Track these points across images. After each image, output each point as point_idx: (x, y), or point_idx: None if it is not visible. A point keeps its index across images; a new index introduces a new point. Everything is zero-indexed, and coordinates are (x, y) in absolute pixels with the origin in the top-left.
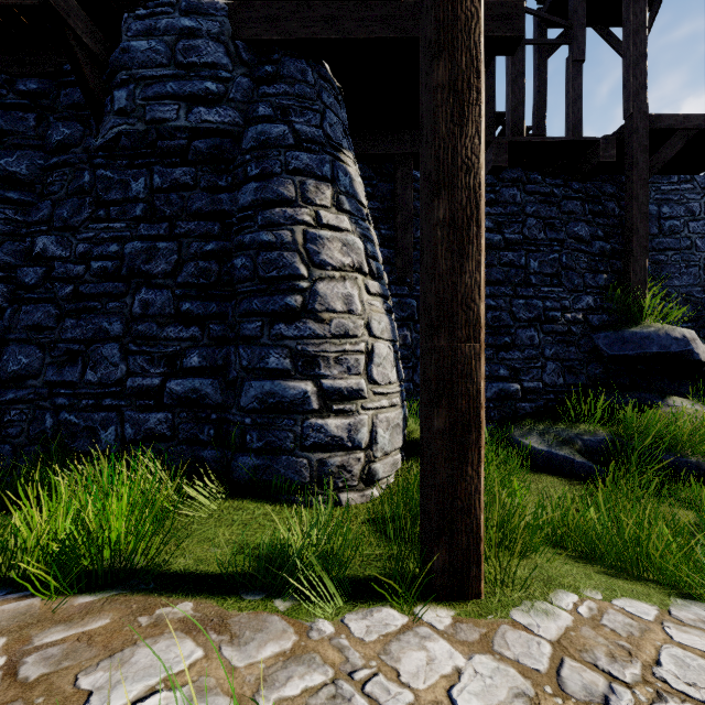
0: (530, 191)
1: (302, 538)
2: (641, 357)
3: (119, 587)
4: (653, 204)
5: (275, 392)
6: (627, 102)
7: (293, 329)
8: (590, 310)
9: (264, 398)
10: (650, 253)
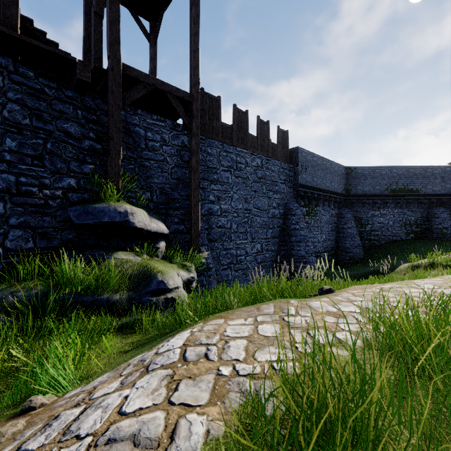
0: (16, 80)
1: None
2: (99, 225)
3: None
4: (142, 129)
5: None
6: (108, 47)
7: None
8: (74, 189)
9: None
10: (139, 159)
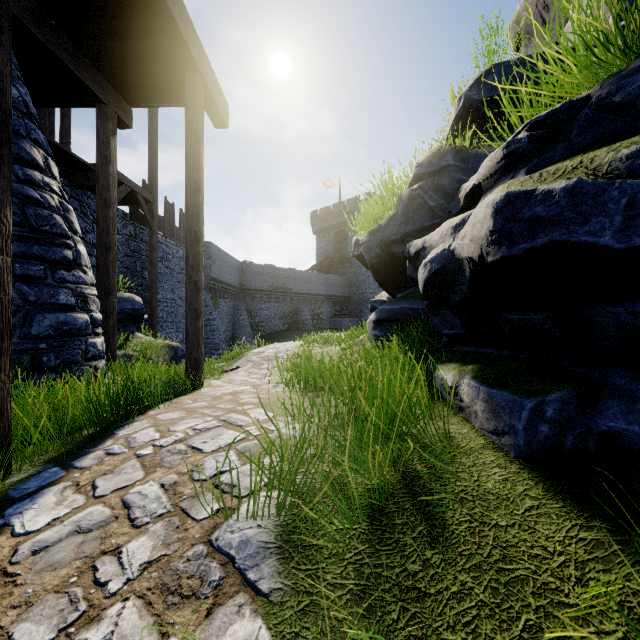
0: None
1: (170, 378)
2: (123, 311)
3: (155, 405)
4: None
5: (69, 321)
6: None
7: (72, 276)
8: None
9: (60, 326)
10: None
